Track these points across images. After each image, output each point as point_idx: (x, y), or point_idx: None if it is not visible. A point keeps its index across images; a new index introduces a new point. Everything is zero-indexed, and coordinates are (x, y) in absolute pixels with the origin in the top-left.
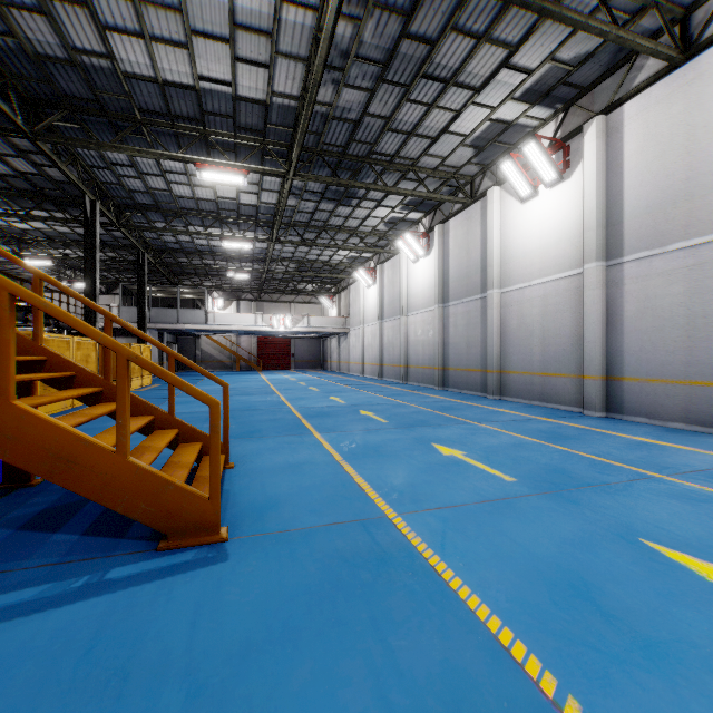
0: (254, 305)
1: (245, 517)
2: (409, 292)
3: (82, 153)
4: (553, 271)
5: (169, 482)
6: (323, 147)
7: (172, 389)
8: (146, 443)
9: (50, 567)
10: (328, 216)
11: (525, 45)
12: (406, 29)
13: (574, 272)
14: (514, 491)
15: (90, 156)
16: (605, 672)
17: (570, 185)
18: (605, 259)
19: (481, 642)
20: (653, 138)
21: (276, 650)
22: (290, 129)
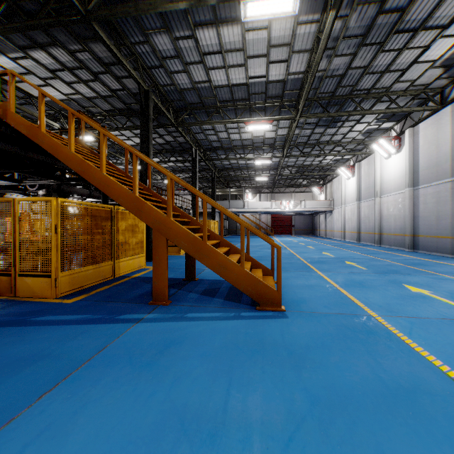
0: (269, 196)
1: (290, 304)
2: (382, 180)
3: (192, 127)
4: None
5: (260, 281)
6: (318, 95)
7: (248, 242)
8: None
9: (219, 308)
10: (319, 136)
11: None
12: (381, 9)
13: None
14: None
15: (195, 128)
16: None
17: None
18: None
19: (433, 372)
20: None
21: (321, 350)
22: (297, 91)
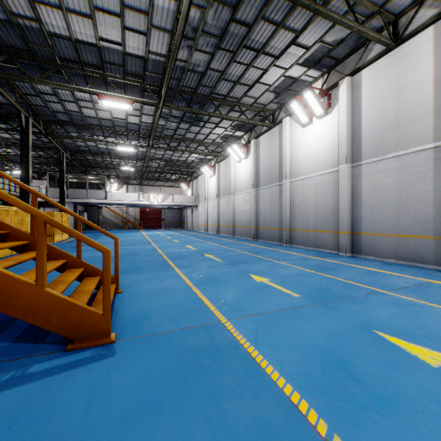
0: (138, 188)
1: (128, 325)
2: (235, 180)
3: (20, 84)
4: (321, 169)
5: (75, 305)
6: (182, 88)
7: (79, 241)
8: (60, 278)
9: None
10: (185, 132)
11: (305, 31)
12: (233, 16)
13: (333, 170)
14: (299, 303)
15: (25, 87)
16: (356, 417)
17: (331, 117)
18: (351, 162)
19: (280, 402)
20: (378, 91)
21: (146, 416)
22: (160, 76)
